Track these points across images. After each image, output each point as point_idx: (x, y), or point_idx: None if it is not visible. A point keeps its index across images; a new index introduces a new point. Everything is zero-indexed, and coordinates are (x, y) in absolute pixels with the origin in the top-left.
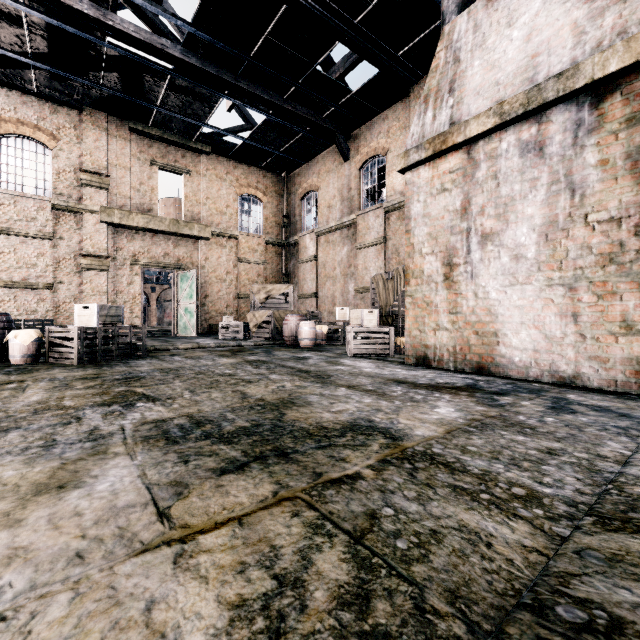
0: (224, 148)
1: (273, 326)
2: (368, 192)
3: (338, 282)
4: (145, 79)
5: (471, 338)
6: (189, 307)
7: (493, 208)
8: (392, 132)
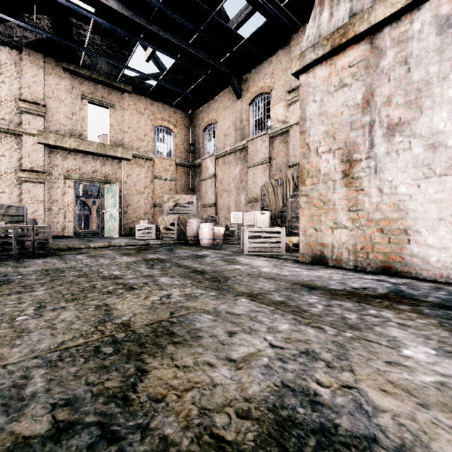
0: (142, 88)
1: (179, 228)
2: (256, 124)
3: (232, 194)
4: (72, 22)
5: (375, 236)
6: (113, 213)
7: (402, 96)
8: (276, 73)
